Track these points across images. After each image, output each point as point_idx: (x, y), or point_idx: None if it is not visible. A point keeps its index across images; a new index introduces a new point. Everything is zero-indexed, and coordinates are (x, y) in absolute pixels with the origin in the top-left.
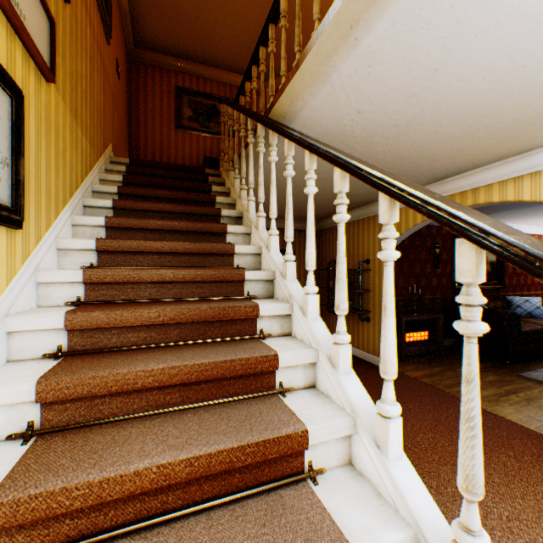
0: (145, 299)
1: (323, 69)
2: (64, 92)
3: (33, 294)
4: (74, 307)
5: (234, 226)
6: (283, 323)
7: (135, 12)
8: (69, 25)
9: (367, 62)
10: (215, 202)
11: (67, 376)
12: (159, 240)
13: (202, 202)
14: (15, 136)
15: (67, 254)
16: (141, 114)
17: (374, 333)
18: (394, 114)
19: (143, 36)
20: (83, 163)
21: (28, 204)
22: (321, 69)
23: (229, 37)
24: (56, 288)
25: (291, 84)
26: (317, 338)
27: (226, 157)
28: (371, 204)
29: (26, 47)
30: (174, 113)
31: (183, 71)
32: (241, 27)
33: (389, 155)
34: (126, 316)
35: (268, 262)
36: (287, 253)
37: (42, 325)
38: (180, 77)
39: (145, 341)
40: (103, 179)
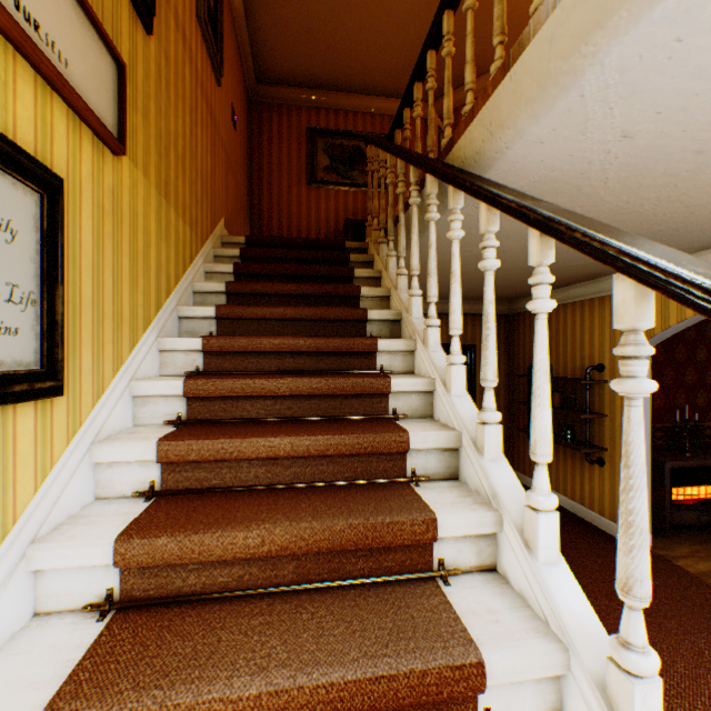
0: (248, 486)
1: (565, 65)
2: (146, 163)
3: (87, 483)
4: (142, 503)
5: (388, 341)
6: (482, 547)
7: (255, 37)
8: (154, 67)
9: (675, 31)
10: (359, 295)
11: (89, 707)
12: (273, 376)
13: (340, 297)
14: (47, 252)
15: (146, 403)
16: (264, 171)
17: (613, 485)
18: (702, 130)
19: (266, 67)
20: (178, 256)
21: (78, 349)
22: (559, 64)
23: (379, 48)
24: (121, 468)
25: (490, 102)
26: (564, 618)
27: (375, 222)
28: (607, 277)
29: (73, 108)
30: (305, 164)
31: (317, 106)
32: (396, 30)
33: (667, 203)
34: (209, 545)
35: (447, 411)
36: (485, 408)
37: (81, 559)
38: (313, 115)
39: (240, 582)
40: (209, 271)
